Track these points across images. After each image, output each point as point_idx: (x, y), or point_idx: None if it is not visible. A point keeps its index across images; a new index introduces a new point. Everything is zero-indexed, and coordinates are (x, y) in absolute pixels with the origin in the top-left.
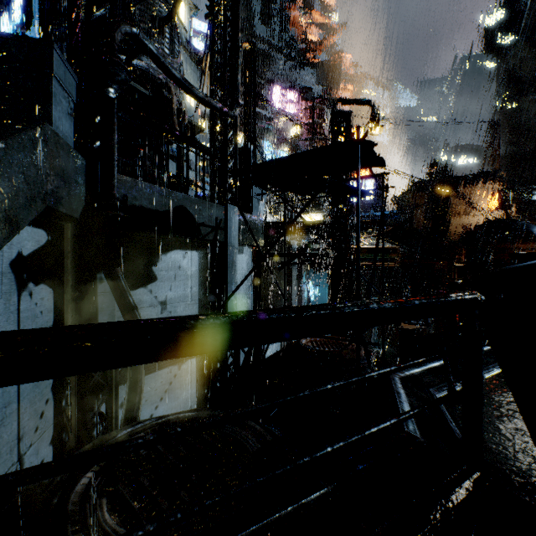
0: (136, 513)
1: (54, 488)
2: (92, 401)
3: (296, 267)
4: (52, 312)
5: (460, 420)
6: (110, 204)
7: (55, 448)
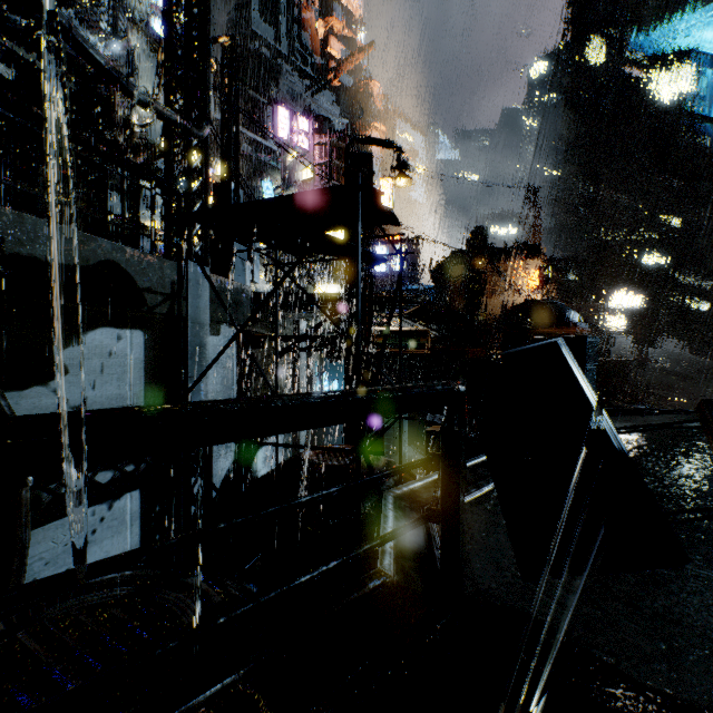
0: None
1: None
2: None
3: (305, 355)
4: None
5: None
6: None
7: None
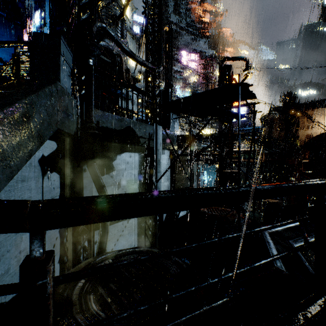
0: (110, 305)
1: (64, 287)
2: (80, 239)
3: (196, 162)
4: (59, 188)
5: (311, 261)
6: (90, 126)
7: (61, 265)
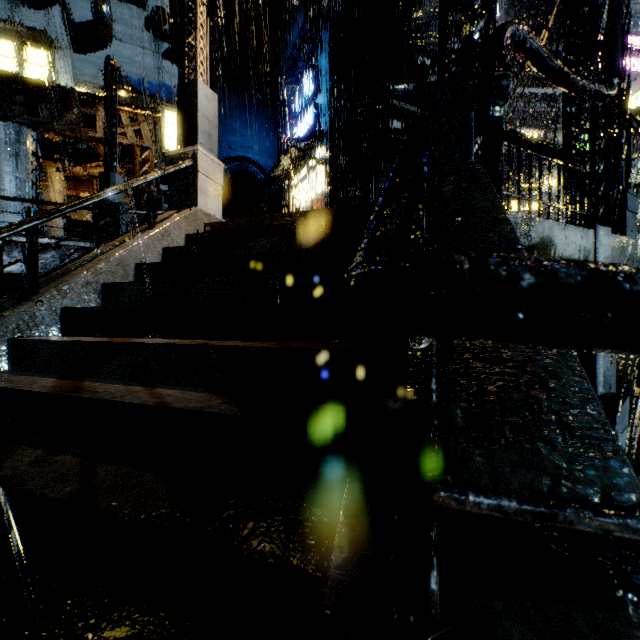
0: None
1: None
2: None
3: None
4: None
5: None
6: None
7: None
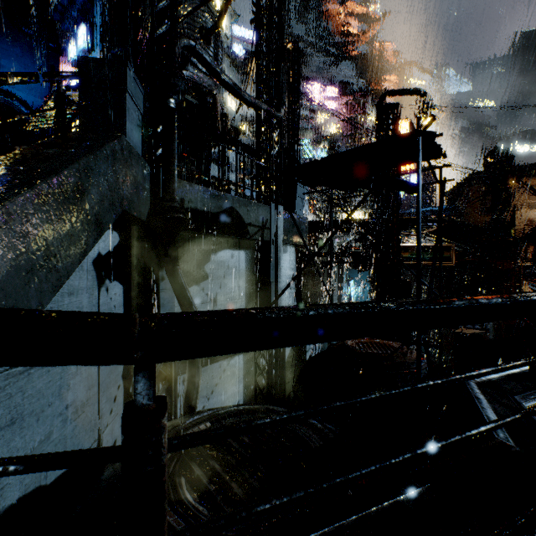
0: (213, 495)
1: None
2: None
3: (337, 267)
4: (122, 307)
5: None
6: (171, 207)
7: None
